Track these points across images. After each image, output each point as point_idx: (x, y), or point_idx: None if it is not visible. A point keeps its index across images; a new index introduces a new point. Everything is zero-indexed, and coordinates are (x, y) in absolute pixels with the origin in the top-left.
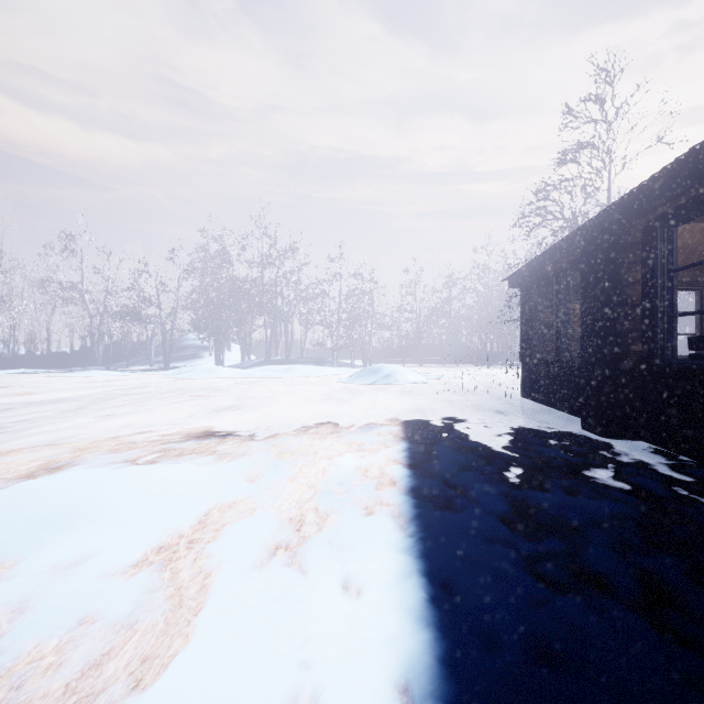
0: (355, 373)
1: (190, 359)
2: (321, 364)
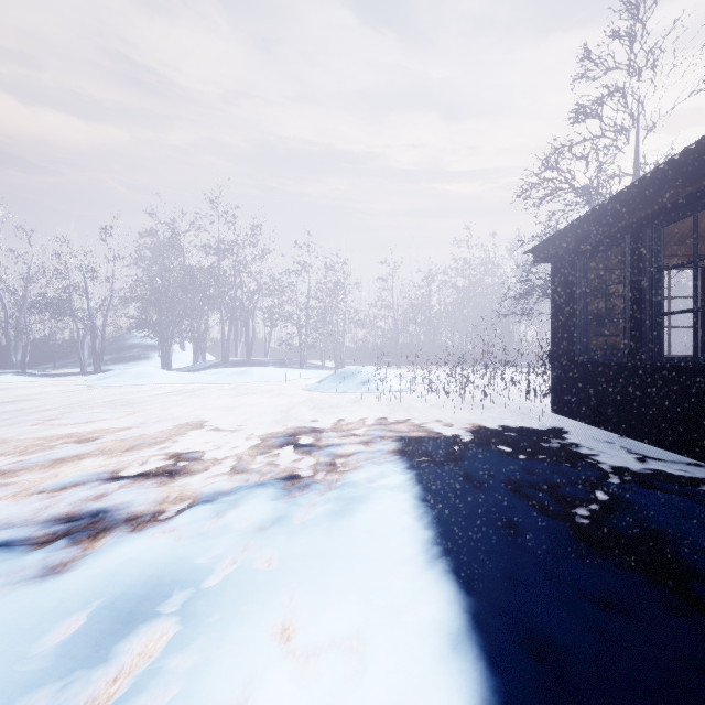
0: (325, 378)
1: (135, 360)
2: (287, 366)
